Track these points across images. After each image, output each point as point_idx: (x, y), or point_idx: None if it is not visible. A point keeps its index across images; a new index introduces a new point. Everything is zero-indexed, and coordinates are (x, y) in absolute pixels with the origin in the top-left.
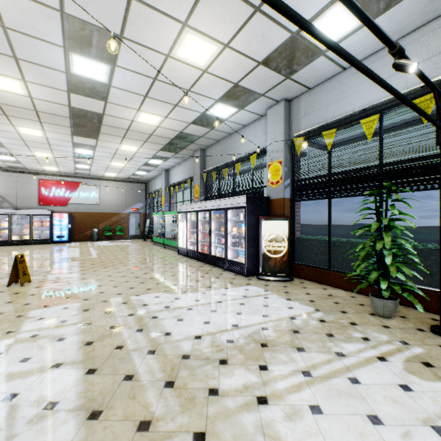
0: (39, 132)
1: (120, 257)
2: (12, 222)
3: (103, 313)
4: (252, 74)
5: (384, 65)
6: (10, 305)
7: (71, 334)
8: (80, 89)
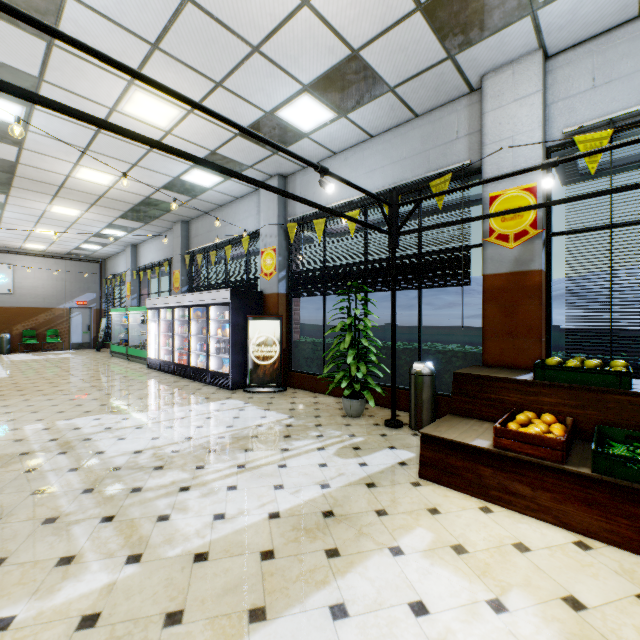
0: None
1: (50, 375)
2: None
3: (11, 441)
4: (231, 144)
5: (367, 158)
6: None
7: None
8: None
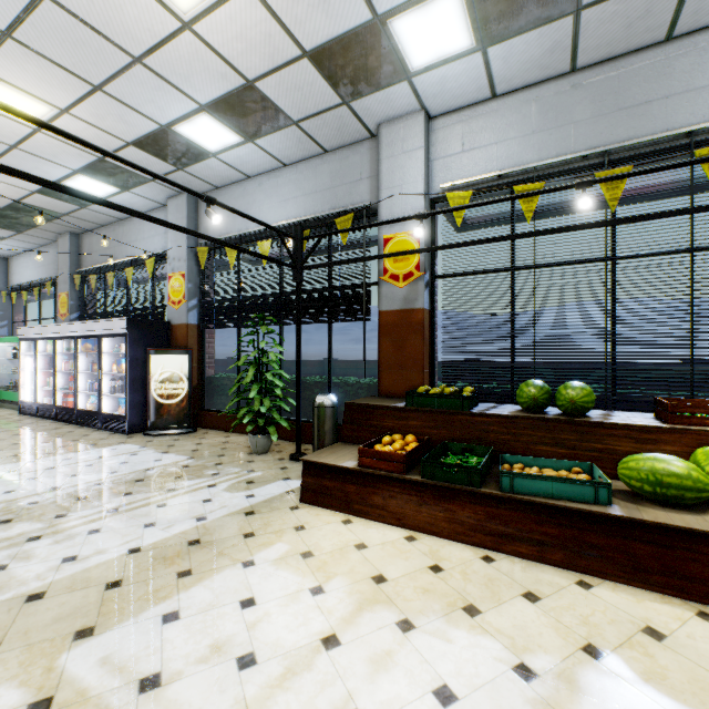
0: None
1: None
2: None
3: None
4: (124, 153)
5: (281, 186)
6: None
7: None
8: None
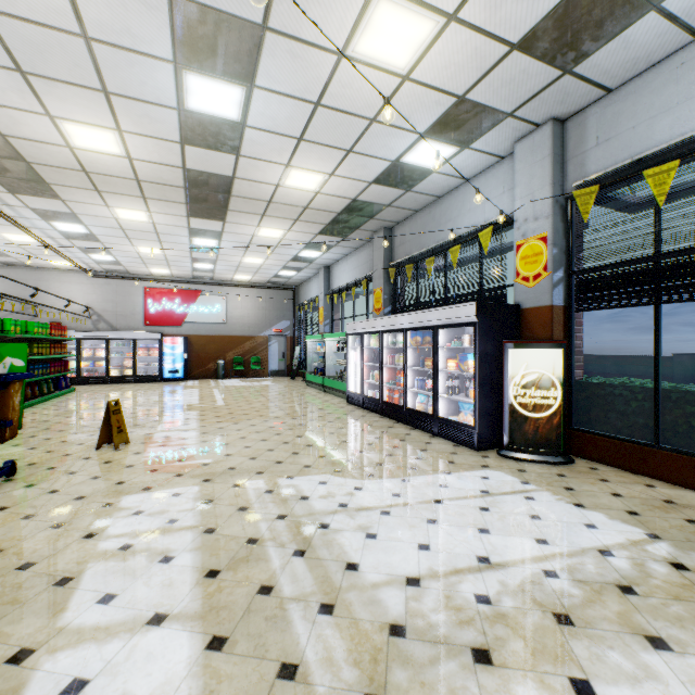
0: (143, 215)
1: (258, 406)
2: (110, 351)
3: (235, 509)
4: (495, 73)
5: None
6: (96, 483)
7: (183, 550)
8: (199, 137)
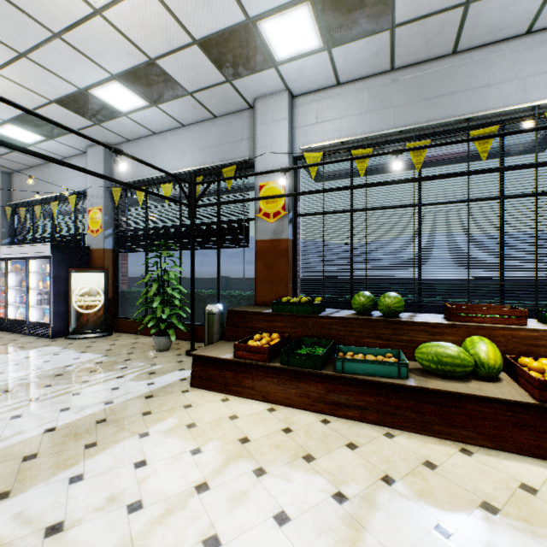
0: None
1: None
2: None
3: None
4: (48, 109)
5: (180, 142)
6: None
7: None
8: None
